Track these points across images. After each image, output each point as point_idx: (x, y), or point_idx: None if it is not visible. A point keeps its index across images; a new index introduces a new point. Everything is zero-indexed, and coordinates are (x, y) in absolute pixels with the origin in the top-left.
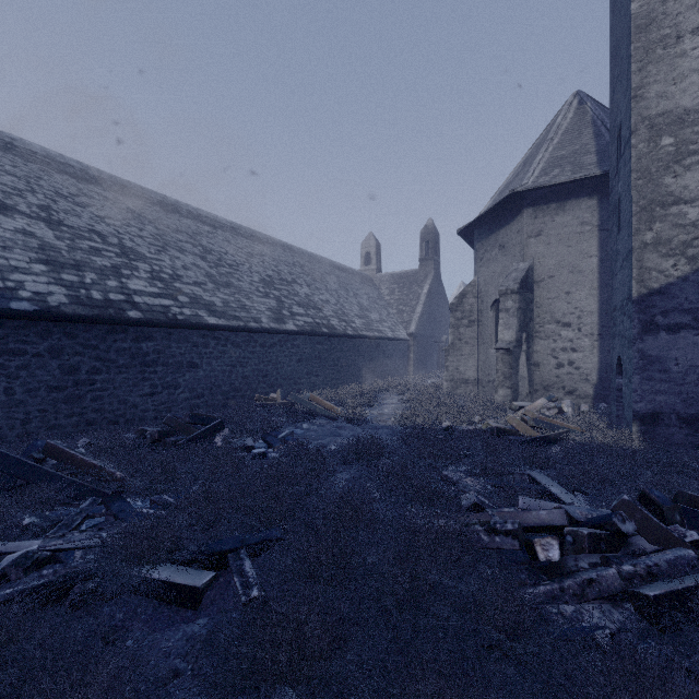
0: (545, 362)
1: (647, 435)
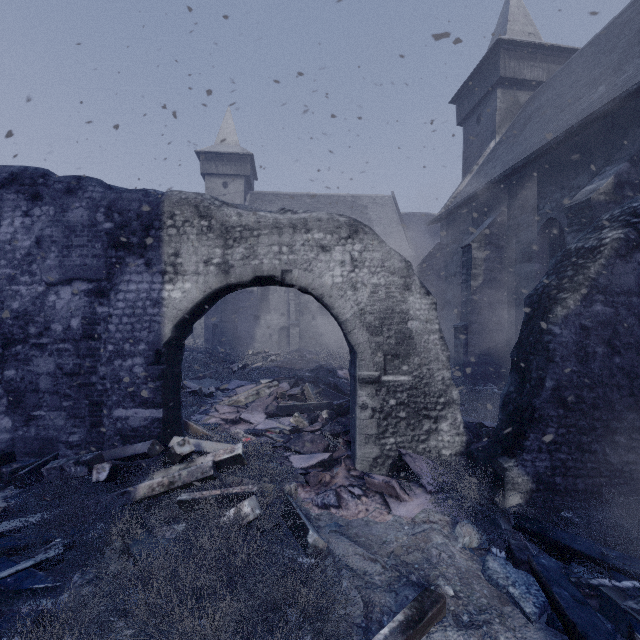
0: (198, 327)
1: (207, 344)
